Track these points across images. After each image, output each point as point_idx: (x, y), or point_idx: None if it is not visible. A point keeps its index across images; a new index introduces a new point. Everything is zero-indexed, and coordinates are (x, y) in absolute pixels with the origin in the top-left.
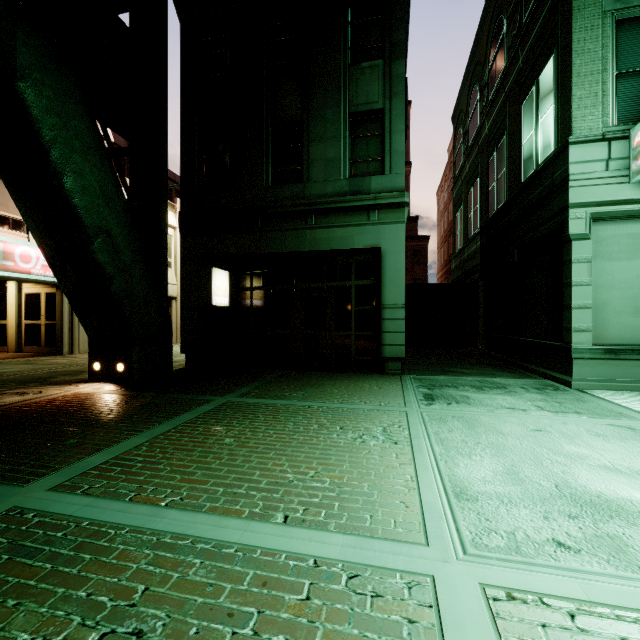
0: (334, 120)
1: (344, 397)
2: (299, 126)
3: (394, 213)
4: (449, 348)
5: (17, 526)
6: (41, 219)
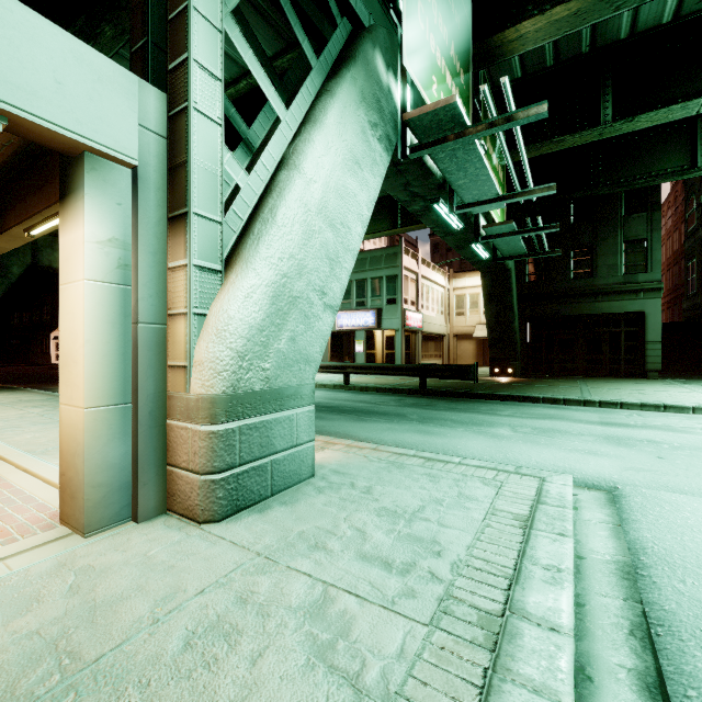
0: (613, 244)
1: (638, 382)
2: (589, 247)
3: (654, 293)
4: (683, 372)
5: (598, 389)
6: (495, 311)
